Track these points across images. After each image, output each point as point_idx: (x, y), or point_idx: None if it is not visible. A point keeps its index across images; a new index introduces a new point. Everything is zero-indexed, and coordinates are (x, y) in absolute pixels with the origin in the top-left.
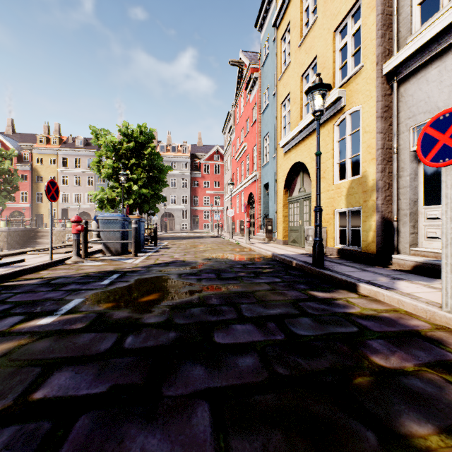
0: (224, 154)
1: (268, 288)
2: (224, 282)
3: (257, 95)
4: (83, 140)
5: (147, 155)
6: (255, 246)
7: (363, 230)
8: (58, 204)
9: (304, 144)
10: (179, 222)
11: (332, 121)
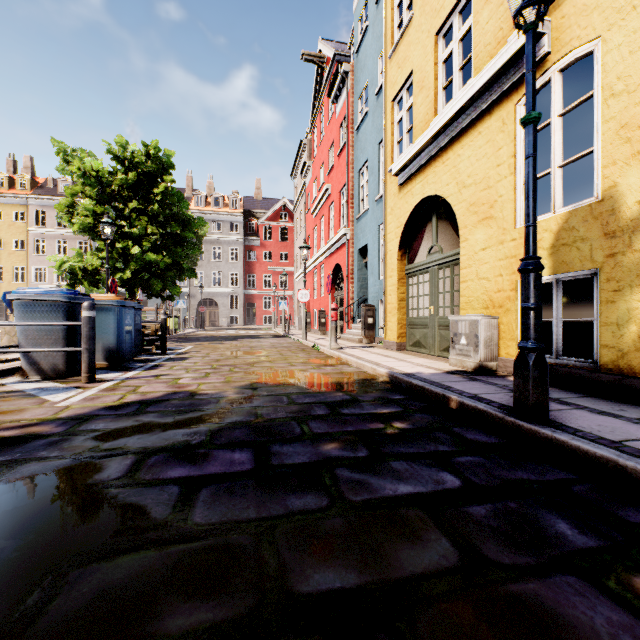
0: (294, 208)
1: (446, 554)
2: (273, 501)
3: (347, 102)
4: (71, 183)
5: (159, 196)
6: (348, 353)
7: (605, 322)
8: (30, 284)
9: (442, 160)
10: (225, 314)
11: (512, 98)
